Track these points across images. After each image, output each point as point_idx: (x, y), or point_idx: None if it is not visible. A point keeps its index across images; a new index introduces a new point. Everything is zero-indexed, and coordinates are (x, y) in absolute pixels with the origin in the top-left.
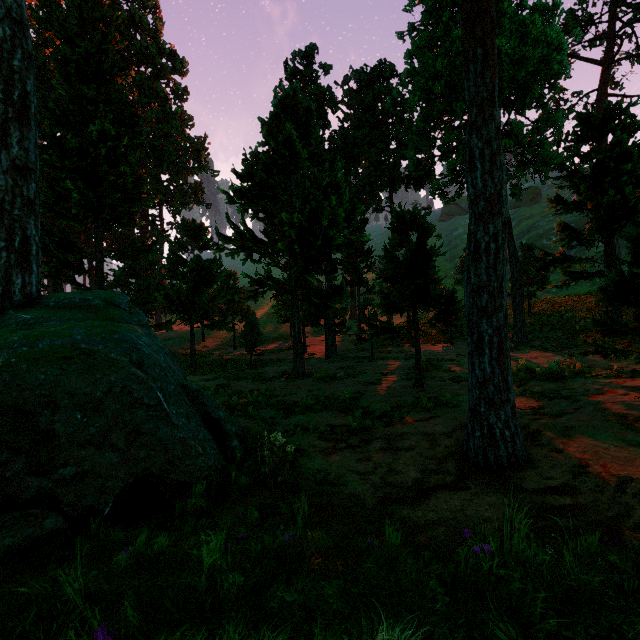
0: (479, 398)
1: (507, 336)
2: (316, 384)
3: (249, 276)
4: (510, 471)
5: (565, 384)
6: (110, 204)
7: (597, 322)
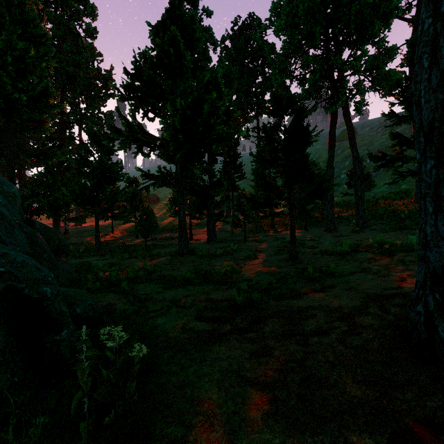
0: None
1: None
2: (198, 260)
3: (141, 169)
4: None
5: None
6: (18, 107)
7: None
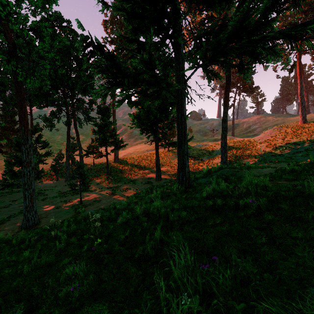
0: (25, 211)
1: (34, 194)
2: None
3: None
4: (32, 227)
5: (77, 196)
6: None
7: (68, 184)
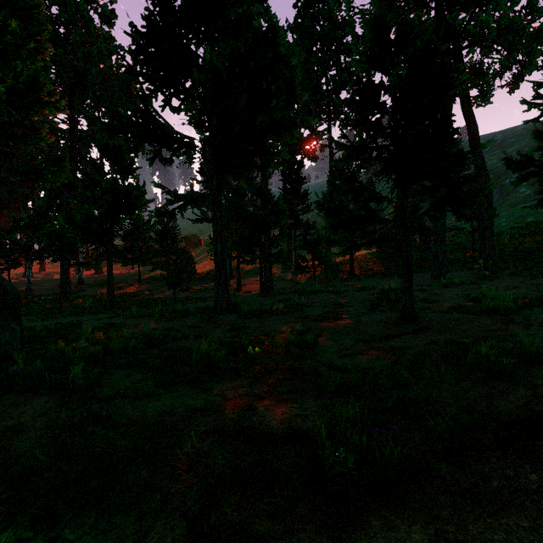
0: None
1: None
2: (242, 321)
3: (162, 186)
4: None
5: None
6: None
7: None
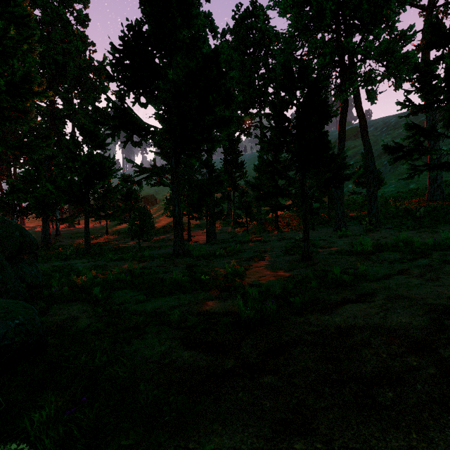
0: None
1: None
2: (195, 262)
3: (132, 161)
4: None
5: None
6: None
7: None
